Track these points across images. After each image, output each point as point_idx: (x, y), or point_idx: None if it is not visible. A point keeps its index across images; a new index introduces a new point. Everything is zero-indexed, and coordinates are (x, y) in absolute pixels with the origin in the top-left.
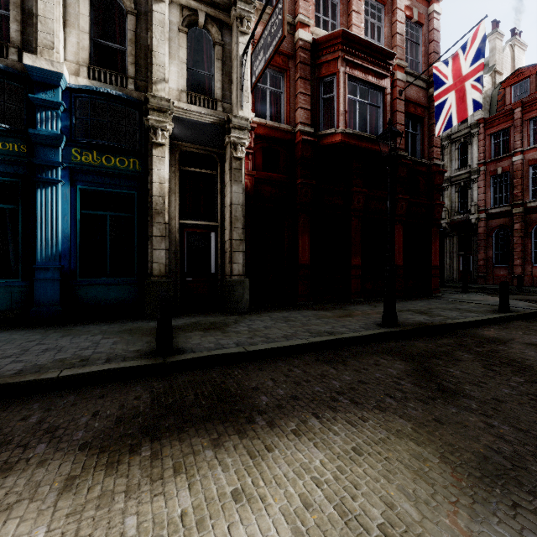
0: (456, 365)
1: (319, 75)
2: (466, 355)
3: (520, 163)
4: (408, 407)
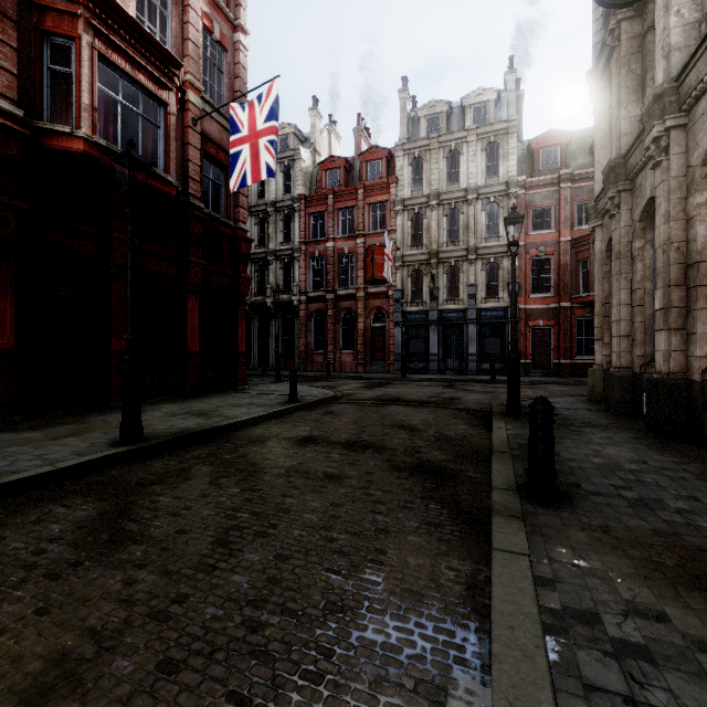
0: (177, 488)
1: (40, 23)
2: (206, 468)
3: (332, 250)
4: (7, 601)
